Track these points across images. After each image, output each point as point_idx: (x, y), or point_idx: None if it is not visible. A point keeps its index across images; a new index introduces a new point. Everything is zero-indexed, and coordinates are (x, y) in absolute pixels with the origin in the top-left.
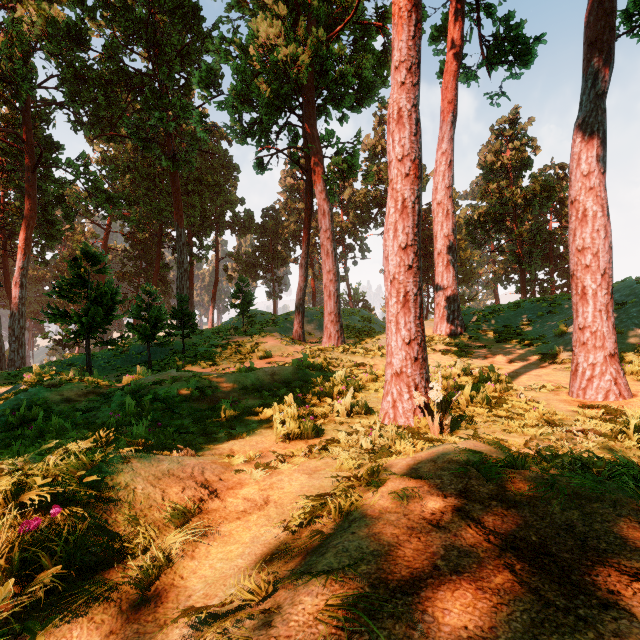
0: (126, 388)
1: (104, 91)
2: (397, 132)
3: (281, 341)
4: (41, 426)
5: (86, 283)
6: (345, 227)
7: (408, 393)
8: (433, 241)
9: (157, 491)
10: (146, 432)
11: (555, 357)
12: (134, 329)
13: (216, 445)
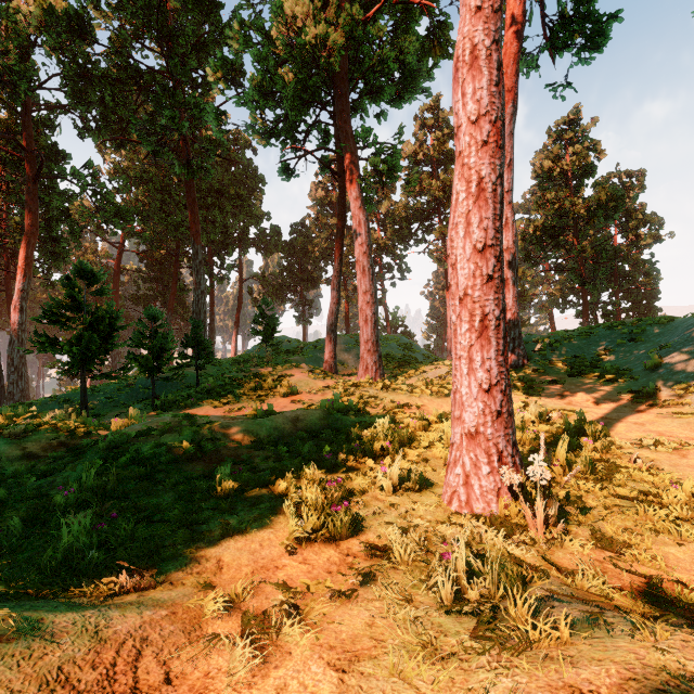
0: (101, 442)
1: (111, 90)
2: (470, 81)
3: (309, 374)
4: None
5: (81, 306)
6: (382, 244)
7: (488, 464)
8: None
9: None
10: (90, 531)
11: (651, 397)
12: (136, 360)
13: (199, 549)
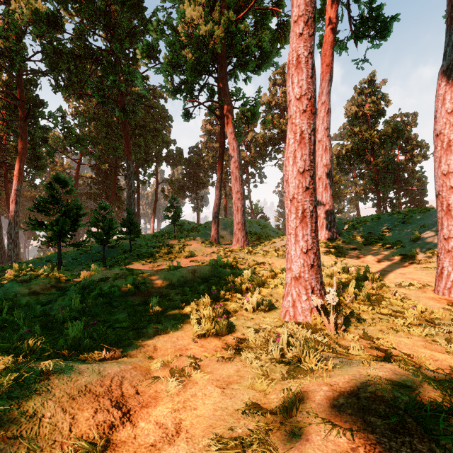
0: (78, 284)
1: (74, 62)
2: (296, 75)
3: (201, 244)
4: (6, 317)
5: (58, 201)
6: (248, 160)
7: (306, 295)
8: None
9: (66, 418)
10: (82, 330)
11: (412, 258)
12: (92, 235)
13: (143, 341)
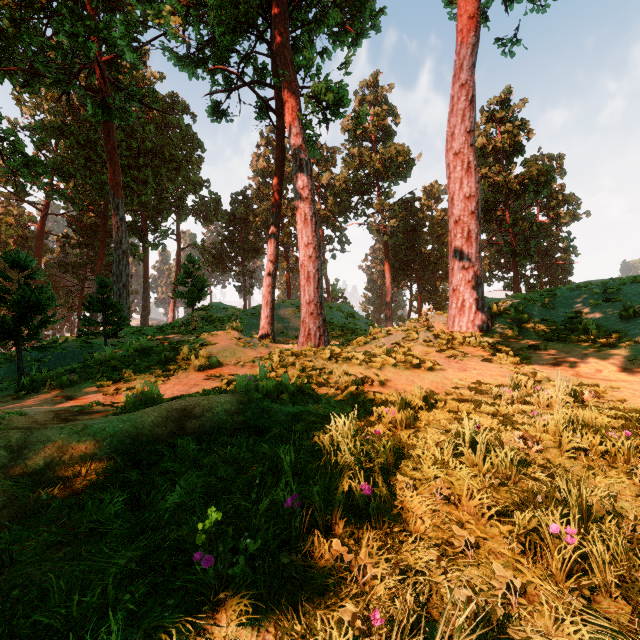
0: None
1: (10, 14)
2: None
3: (238, 341)
4: None
5: None
6: (323, 215)
7: None
8: (417, 233)
9: None
10: None
11: None
12: None
13: None
